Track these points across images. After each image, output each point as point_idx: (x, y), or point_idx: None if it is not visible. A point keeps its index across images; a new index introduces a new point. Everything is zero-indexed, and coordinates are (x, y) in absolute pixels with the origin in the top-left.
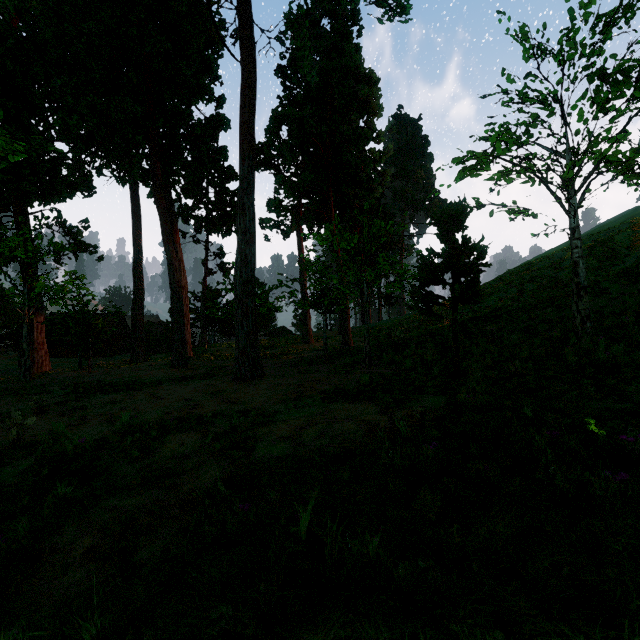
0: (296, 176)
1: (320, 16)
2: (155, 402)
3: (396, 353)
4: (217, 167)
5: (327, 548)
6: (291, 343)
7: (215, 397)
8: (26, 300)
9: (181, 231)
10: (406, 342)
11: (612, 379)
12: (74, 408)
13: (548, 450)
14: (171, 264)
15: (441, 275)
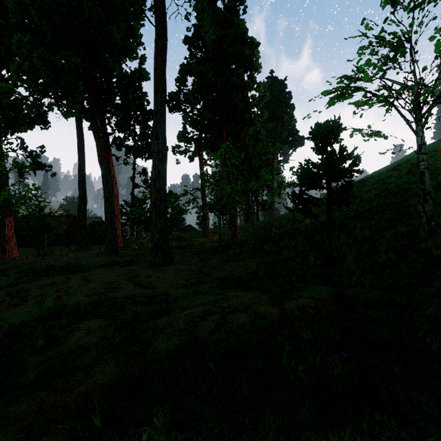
0: (198, 115)
1: None
2: (84, 285)
3: (273, 245)
4: (141, 110)
5: None
6: (195, 237)
7: (132, 281)
8: None
9: (115, 156)
10: (280, 236)
11: None
12: (20, 289)
13: None
14: (105, 178)
15: (318, 181)
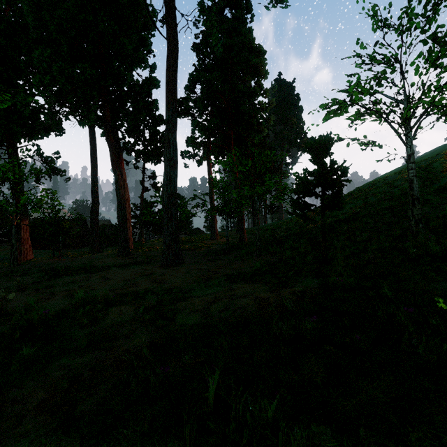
0: (206, 121)
1: (223, 7)
2: (104, 282)
3: (278, 246)
4: (151, 115)
5: (232, 413)
6: (203, 239)
7: (148, 278)
8: (14, 209)
9: (125, 160)
10: (285, 238)
11: (446, 266)
12: (46, 286)
13: (410, 324)
14: (117, 183)
15: (313, 188)
